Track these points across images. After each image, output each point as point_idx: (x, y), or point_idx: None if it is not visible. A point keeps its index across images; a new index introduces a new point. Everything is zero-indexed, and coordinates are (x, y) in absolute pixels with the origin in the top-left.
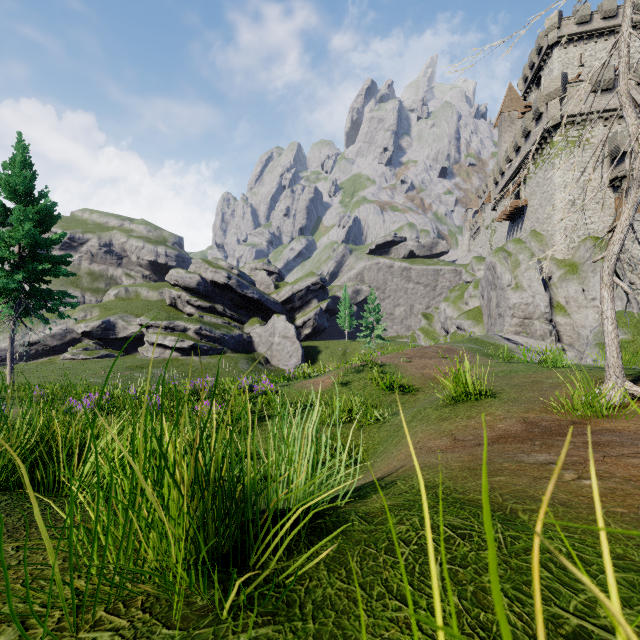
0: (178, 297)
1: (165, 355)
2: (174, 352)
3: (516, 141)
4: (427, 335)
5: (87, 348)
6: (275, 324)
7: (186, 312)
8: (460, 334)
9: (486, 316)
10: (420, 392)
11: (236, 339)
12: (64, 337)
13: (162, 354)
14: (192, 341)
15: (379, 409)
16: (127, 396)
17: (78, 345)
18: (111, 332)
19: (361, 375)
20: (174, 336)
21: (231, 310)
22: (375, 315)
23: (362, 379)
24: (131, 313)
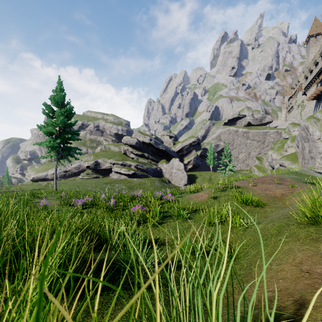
0: (127, 150)
1: (121, 177)
2: (125, 176)
3: (321, 50)
4: (259, 169)
5: (88, 173)
6: (173, 163)
7: (130, 157)
8: (282, 169)
9: (300, 158)
10: (266, 206)
11: (154, 170)
12: (79, 168)
13: (120, 177)
14: (133, 171)
15: (242, 218)
16: (99, 199)
17: (84, 172)
18: (98, 166)
19: (225, 193)
20: (125, 168)
21: (151, 156)
22: (228, 158)
23: (226, 195)
24: (106, 157)
